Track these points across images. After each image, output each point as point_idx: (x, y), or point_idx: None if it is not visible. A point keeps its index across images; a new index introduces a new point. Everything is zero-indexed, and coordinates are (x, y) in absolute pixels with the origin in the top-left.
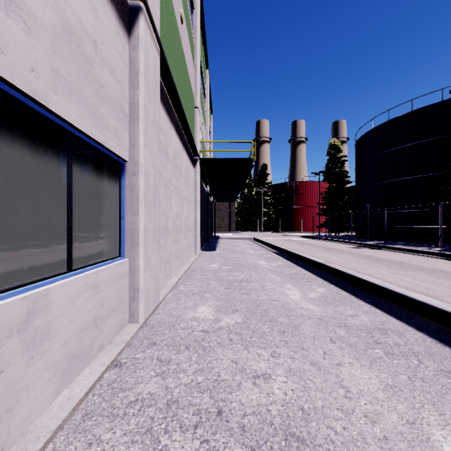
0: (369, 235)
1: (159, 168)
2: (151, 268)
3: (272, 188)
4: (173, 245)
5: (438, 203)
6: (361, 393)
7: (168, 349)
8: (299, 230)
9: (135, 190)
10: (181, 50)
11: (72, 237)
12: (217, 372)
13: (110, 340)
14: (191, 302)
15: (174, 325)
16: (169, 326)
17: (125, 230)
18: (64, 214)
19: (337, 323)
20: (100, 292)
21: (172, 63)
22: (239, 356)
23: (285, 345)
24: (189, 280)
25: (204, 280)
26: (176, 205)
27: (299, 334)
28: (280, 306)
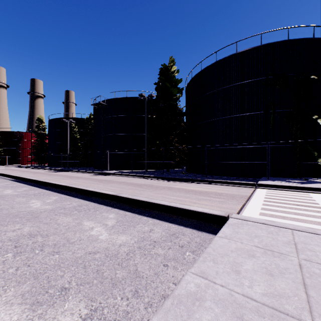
0: (50, 165)
1: None
2: None
3: (0, 134)
4: None
5: None
6: None
7: None
8: (24, 163)
9: None
10: None
11: None
12: None
13: None
14: None
15: None
16: None
17: None
18: None
19: None
20: None
21: None
22: None
23: None
24: None
25: None
26: None
27: None
28: None
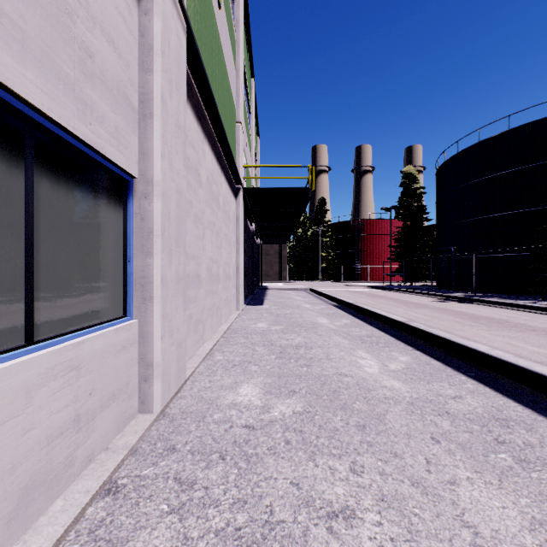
0: (454, 285)
1: (185, 192)
2: (172, 332)
3: (332, 227)
4: (207, 299)
5: (543, 245)
6: (498, 537)
7: (192, 460)
8: (365, 279)
9: (148, 220)
10: (218, 43)
11: (33, 289)
12: (268, 505)
13: (105, 445)
14: (230, 379)
15: (204, 417)
16: (197, 418)
17: (133, 278)
18: (18, 251)
19: (435, 409)
20: (86, 374)
21: (205, 55)
22: (303, 473)
23: (368, 450)
24: (229, 345)
25: (249, 345)
26: (211, 245)
27: (387, 429)
28: (354, 385)
